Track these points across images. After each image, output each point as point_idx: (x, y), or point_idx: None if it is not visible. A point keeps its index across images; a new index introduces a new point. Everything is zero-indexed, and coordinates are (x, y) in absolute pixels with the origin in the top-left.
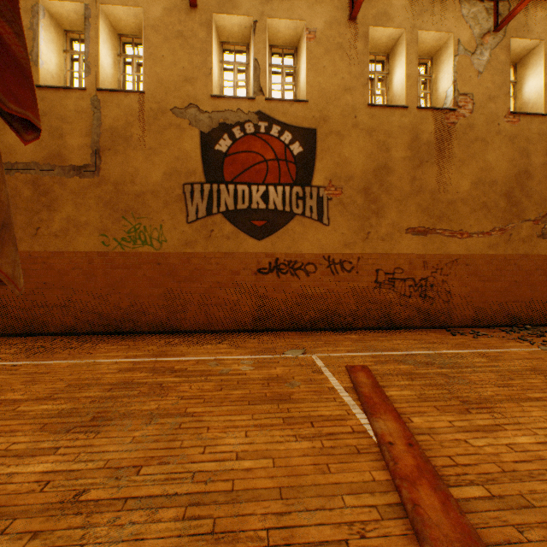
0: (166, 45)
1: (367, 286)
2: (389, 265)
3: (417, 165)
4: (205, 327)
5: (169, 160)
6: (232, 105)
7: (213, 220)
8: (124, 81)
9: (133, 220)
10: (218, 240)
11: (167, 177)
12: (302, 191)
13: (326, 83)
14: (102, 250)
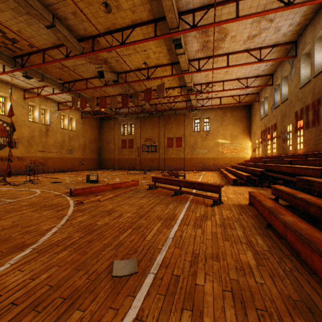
0: None
1: (29, 164)
2: (34, 159)
3: (41, 136)
4: None
5: None
6: None
7: None
8: None
9: None
10: None
11: None
12: None
13: (17, 113)
14: None
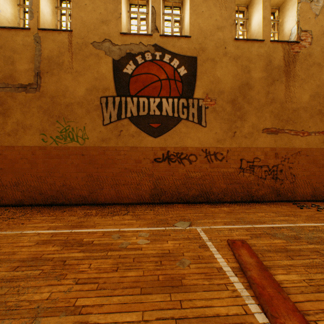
0: None
1: (234, 171)
2: (250, 156)
3: (270, 83)
4: (116, 201)
5: (90, 80)
6: (135, 40)
7: (122, 123)
8: (60, 27)
9: (64, 123)
10: (125, 138)
11: (88, 92)
12: (186, 102)
13: (203, 23)
14: (42, 145)
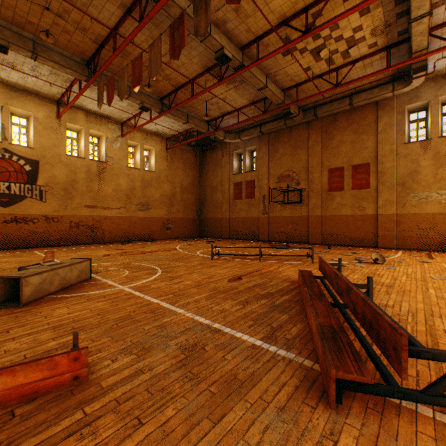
0: None
1: (67, 228)
2: (77, 219)
3: (90, 181)
4: None
5: None
6: None
7: None
8: None
9: None
10: None
11: None
12: (31, 187)
13: (45, 142)
14: None
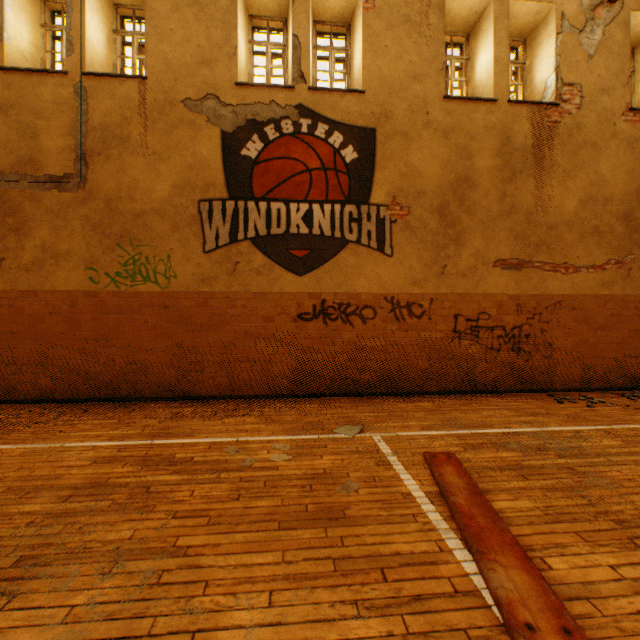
0: (175, 15)
1: (443, 337)
2: (471, 309)
3: (508, 177)
4: (228, 392)
5: (180, 168)
6: (263, 96)
7: (238, 249)
8: (122, 67)
9: (132, 249)
10: (245, 276)
11: (176, 191)
12: (356, 211)
13: (388, 68)
14: (90, 289)
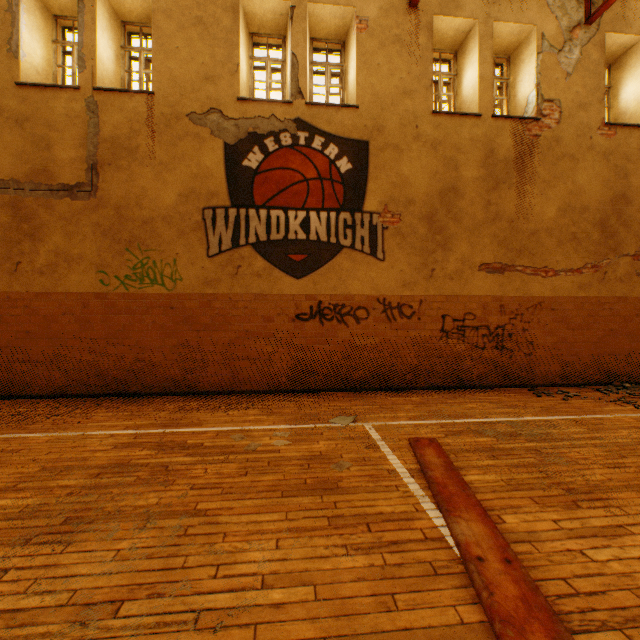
0: (181, 34)
1: (432, 336)
2: (458, 310)
3: (492, 187)
4: (230, 387)
5: (185, 178)
6: (263, 110)
7: (240, 254)
8: (129, 81)
9: (140, 254)
10: (246, 278)
11: (182, 199)
12: (351, 218)
13: (380, 84)
14: (101, 291)
